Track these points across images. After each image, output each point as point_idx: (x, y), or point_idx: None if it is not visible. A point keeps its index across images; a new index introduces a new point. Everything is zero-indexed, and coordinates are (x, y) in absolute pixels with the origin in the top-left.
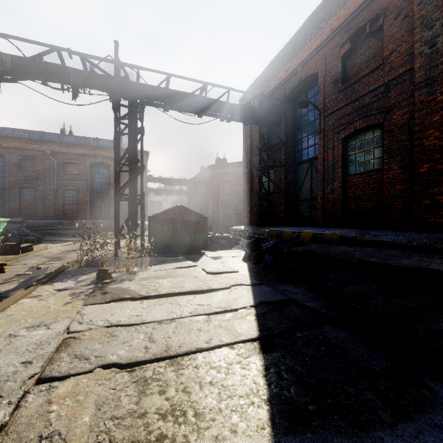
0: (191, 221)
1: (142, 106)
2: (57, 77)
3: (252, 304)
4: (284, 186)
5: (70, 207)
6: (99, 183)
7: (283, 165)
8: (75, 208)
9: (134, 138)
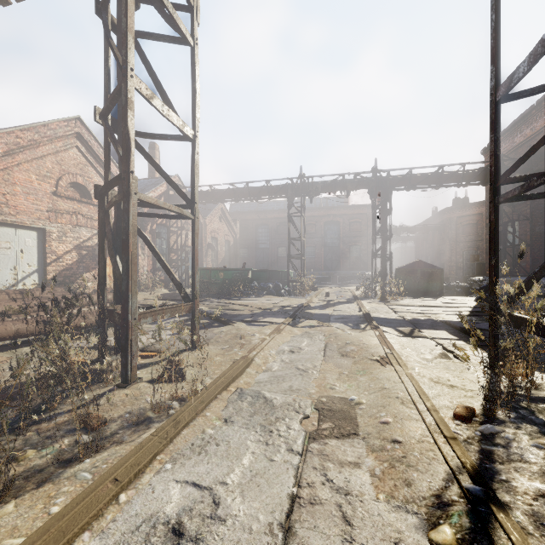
0: (429, 272)
1: (391, 193)
2: (340, 189)
3: (469, 311)
4: (529, 239)
5: (309, 260)
6: (330, 239)
7: (528, 218)
8: (313, 261)
9: (386, 216)
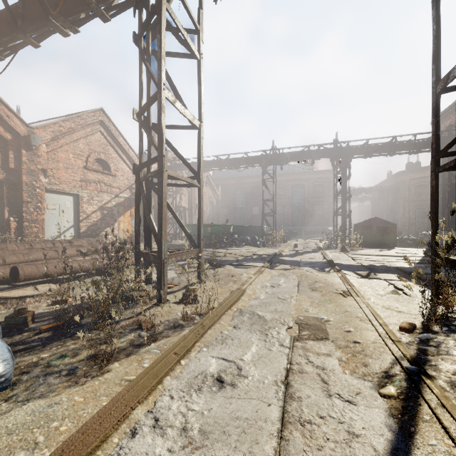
0: (383, 227)
1: (350, 161)
2: (306, 158)
3: (419, 259)
4: None
5: (279, 218)
6: (296, 199)
7: None
8: (282, 218)
9: (346, 180)
